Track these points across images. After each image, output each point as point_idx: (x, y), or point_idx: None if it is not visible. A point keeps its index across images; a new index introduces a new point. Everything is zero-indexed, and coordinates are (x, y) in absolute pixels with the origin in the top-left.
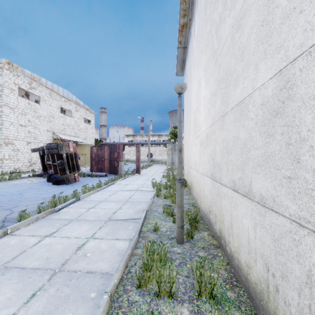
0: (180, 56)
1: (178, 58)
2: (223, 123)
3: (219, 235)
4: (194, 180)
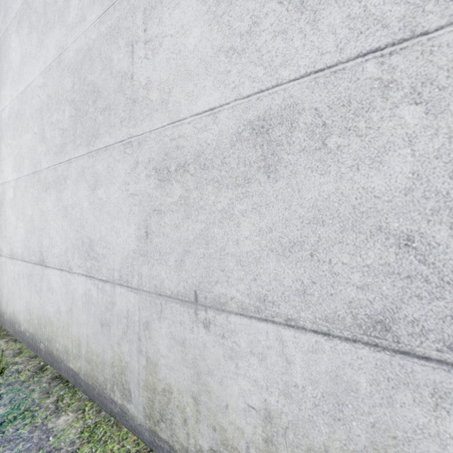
0: None
1: None
2: None
3: None
4: None
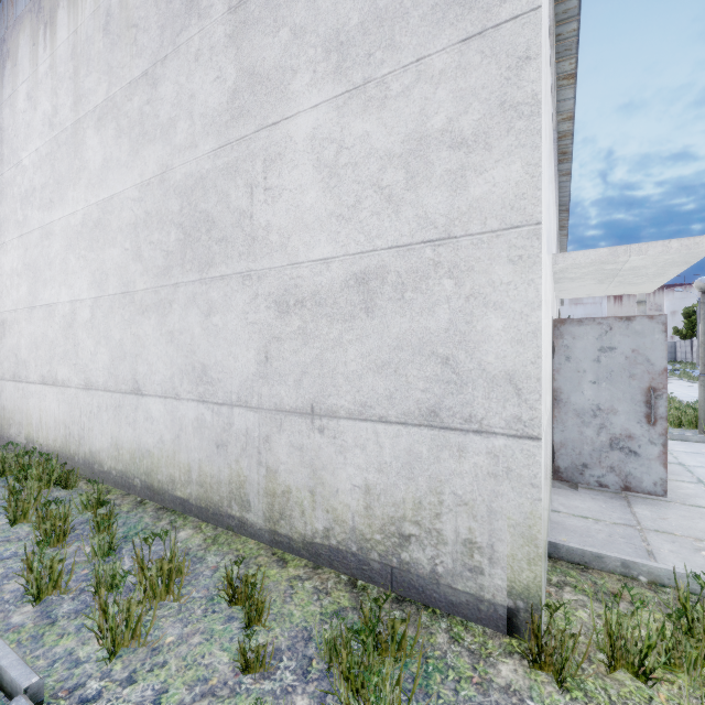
0: None
1: None
2: (31, 315)
3: (26, 443)
4: None
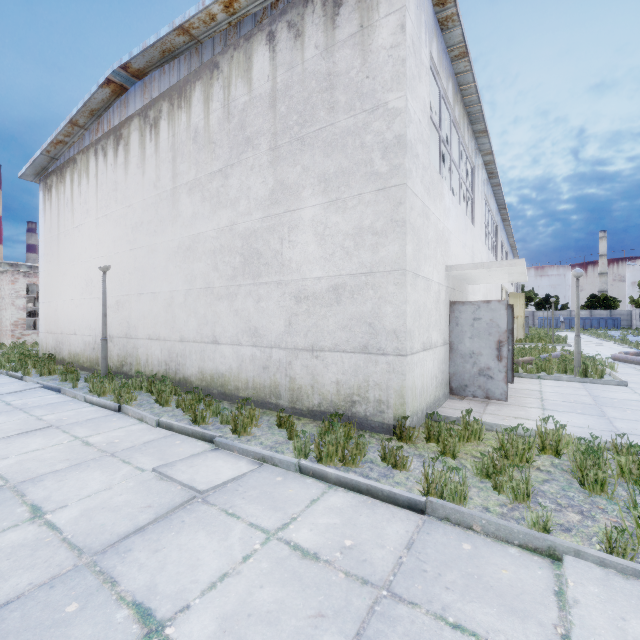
0: (41, 162)
1: (37, 163)
2: (140, 298)
3: (135, 375)
4: (87, 347)
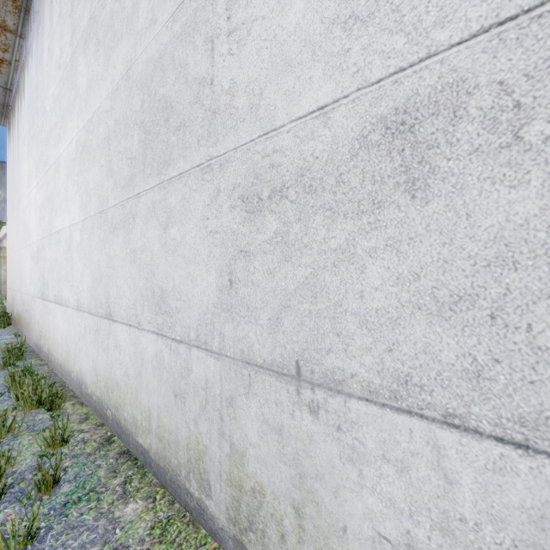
0: None
1: None
2: (50, 242)
3: (47, 353)
4: (24, 308)
